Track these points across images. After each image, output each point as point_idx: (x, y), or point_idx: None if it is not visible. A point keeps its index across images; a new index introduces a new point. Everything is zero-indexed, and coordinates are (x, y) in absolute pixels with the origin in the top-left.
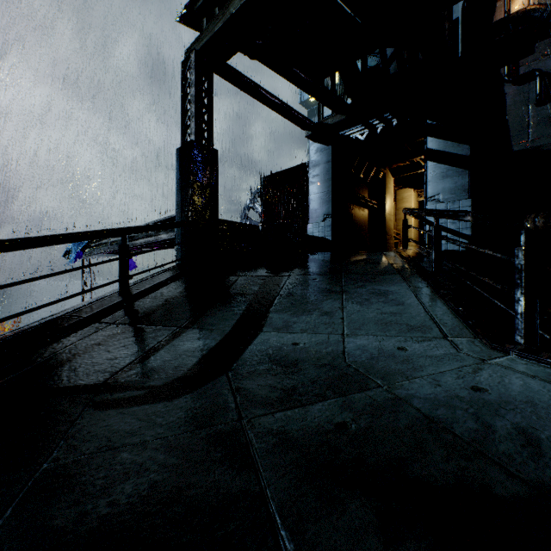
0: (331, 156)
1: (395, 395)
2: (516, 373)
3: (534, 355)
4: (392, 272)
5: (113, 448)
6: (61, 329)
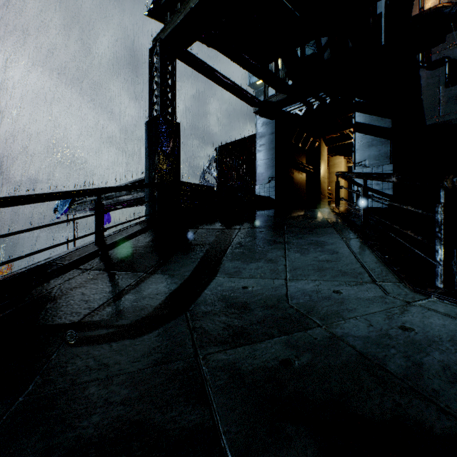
0: (275, 128)
1: (333, 334)
2: (438, 314)
3: (453, 298)
4: (326, 226)
5: (82, 383)
6: (44, 274)
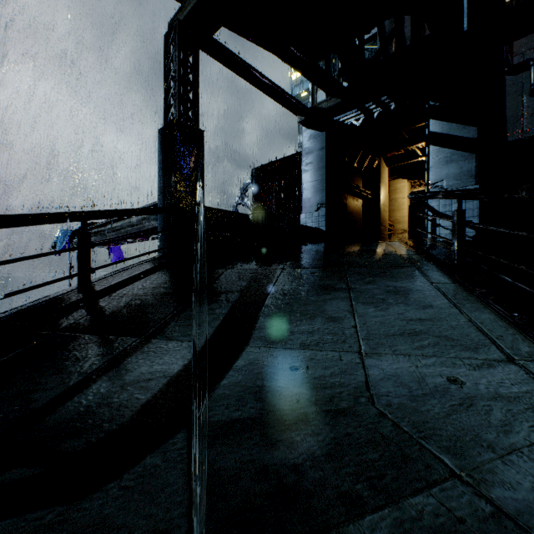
0: (325, 142)
1: (495, 505)
2: None
3: None
4: (404, 265)
5: None
6: None
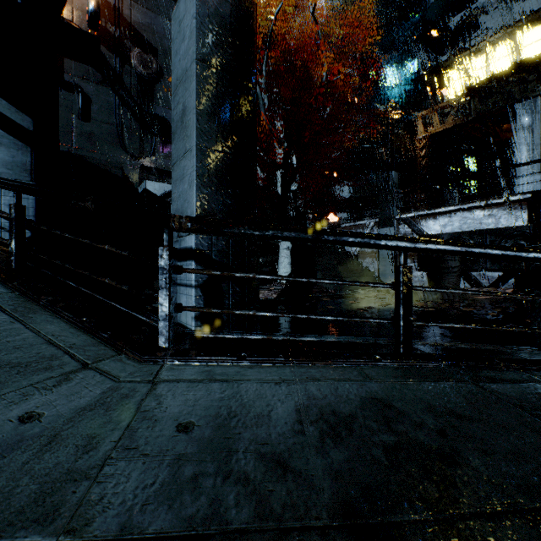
0: None
1: None
2: (190, 383)
3: (186, 356)
4: None
5: None
6: None
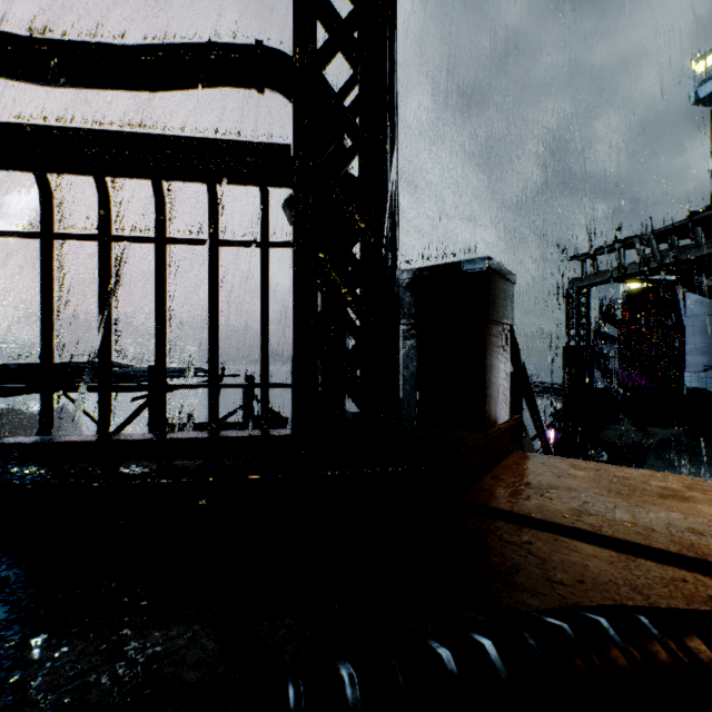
0: None
1: None
2: None
3: None
4: None
5: None
6: None
